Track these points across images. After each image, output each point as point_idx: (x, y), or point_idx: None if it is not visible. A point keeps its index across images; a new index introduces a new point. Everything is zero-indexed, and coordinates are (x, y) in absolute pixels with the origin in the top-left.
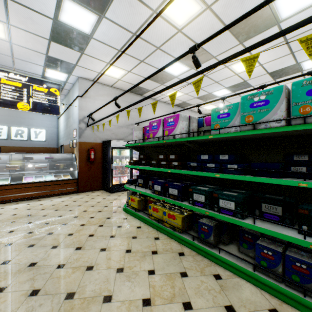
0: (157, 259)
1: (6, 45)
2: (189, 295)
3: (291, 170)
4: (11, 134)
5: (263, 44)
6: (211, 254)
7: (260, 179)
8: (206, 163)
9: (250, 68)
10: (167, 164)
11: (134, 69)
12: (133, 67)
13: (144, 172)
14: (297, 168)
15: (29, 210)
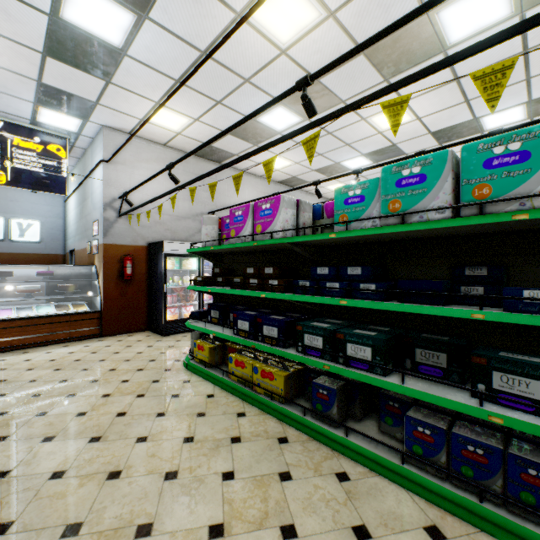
0: (239, 452)
1: None
2: (293, 512)
3: (461, 292)
4: None
5: (415, 79)
6: (333, 437)
7: (411, 308)
8: (326, 281)
9: (395, 120)
10: (261, 283)
11: (205, 116)
12: (204, 112)
13: (221, 298)
14: (470, 289)
15: (3, 371)
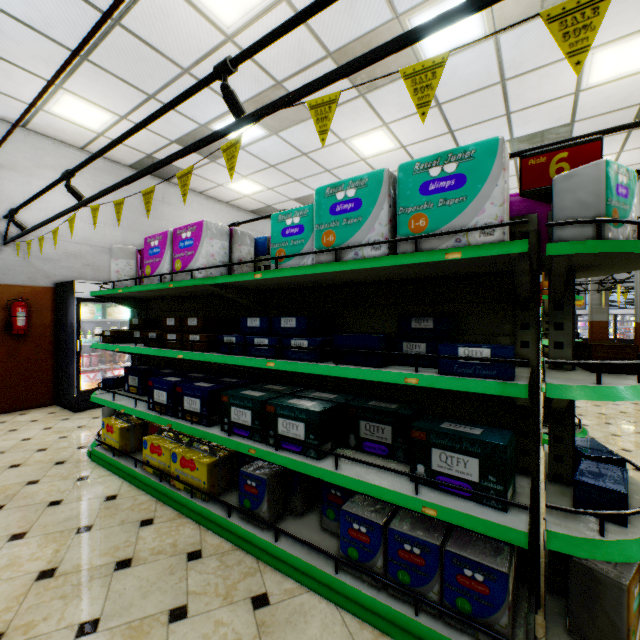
0: (122, 583)
1: None
2: None
3: (403, 349)
4: None
5: (345, 73)
6: (259, 545)
7: (344, 371)
8: (258, 335)
9: (324, 125)
10: (179, 340)
11: (135, 113)
12: (133, 108)
13: (147, 358)
14: (413, 345)
15: None
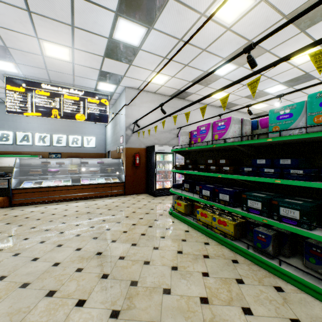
0: (209, 263)
1: (69, 66)
2: (248, 301)
3: None
4: (69, 142)
5: None
6: (269, 265)
7: None
8: (263, 167)
9: (320, 63)
10: (217, 169)
11: (178, 74)
12: (177, 72)
13: (189, 177)
14: None
15: (87, 208)
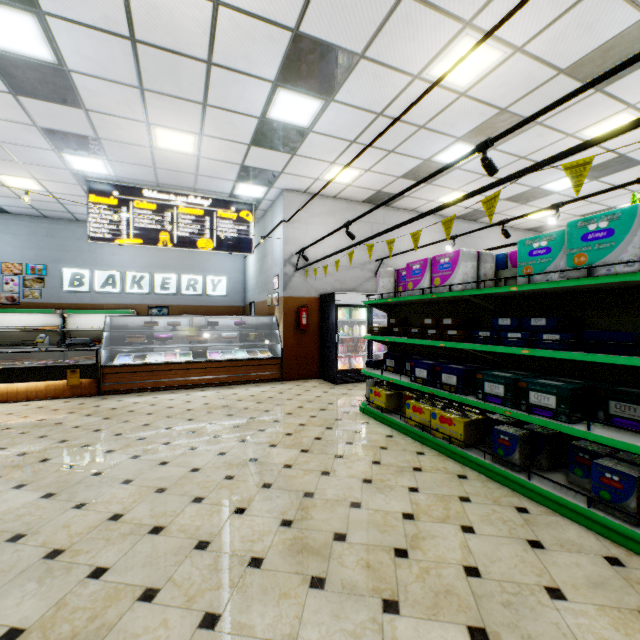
0: (421, 477)
1: (192, 161)
2: (471, 520)
3: None
4: (181, 286)
5: (598, 142)
6: (514, 480)
7: (596, 357)
8: (508, 331)
9: (578, 181)
10: (439, 334)
11: (376, 166)
12: (375, 163)
13: (395, 348)
14: None
15: (222, 400)
